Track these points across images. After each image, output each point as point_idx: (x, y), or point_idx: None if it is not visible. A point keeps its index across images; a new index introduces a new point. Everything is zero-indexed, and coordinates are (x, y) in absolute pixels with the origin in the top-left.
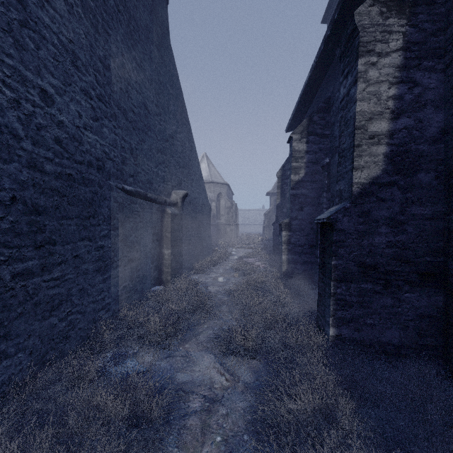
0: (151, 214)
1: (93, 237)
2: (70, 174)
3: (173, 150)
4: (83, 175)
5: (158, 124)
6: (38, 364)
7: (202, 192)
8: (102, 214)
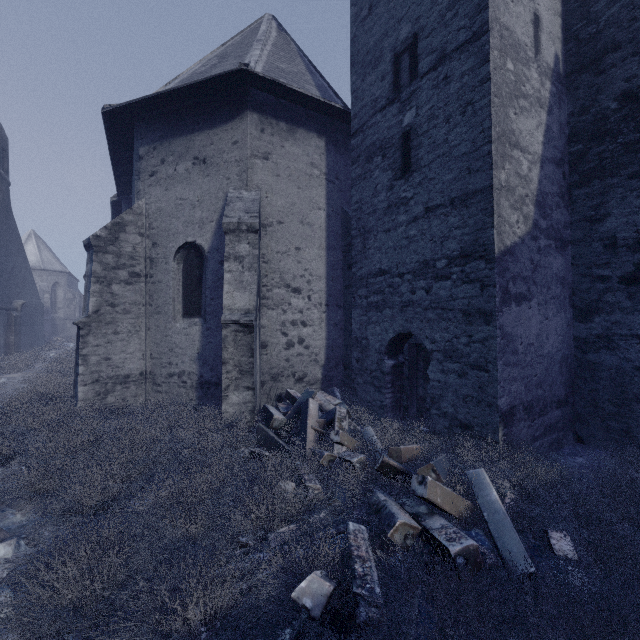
0: (3, 316)
1: None
2: None
3: (14, 275)
4: None
5: (6, 265)
6: None
7: (36, 296)
8: None
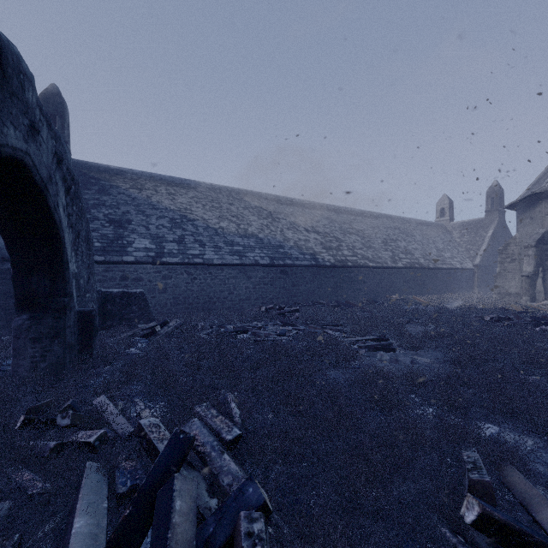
0: None
1: (492, 278)
2: (490, 269)
3: None
4: (491, 269)
5: None
6: (488, 291)
7: None
8: (492, 274)
